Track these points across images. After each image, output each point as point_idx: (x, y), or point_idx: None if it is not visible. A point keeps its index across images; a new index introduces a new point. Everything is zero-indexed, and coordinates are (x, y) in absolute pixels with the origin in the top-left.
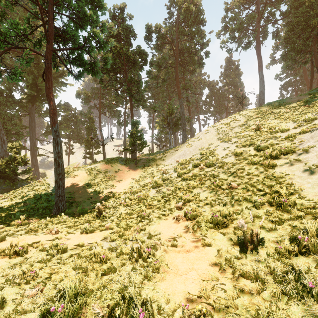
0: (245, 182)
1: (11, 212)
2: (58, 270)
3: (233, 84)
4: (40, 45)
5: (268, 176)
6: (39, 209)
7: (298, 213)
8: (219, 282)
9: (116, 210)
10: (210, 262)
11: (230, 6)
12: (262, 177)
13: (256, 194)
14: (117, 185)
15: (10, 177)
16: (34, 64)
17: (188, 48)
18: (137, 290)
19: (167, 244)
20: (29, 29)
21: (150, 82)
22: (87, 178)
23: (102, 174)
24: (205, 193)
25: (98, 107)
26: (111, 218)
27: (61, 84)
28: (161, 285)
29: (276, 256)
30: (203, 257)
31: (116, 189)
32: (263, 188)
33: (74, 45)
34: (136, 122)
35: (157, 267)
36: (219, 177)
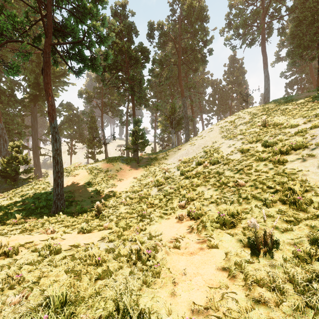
0: (253, 179)
1: (8, 211)
2: (48, 273)
3: (237, 82)
4: (40, 40)
5: (278, 172)
6: (37, 208)
7: (316, 212)
8: (229, 291)
9: (116, 209)
10: (217, 266)
11: (234, 2)
12: (271, 174)
13: (266, 192)
14: (118, 184)
15: (11, 176)
16: (36, 63)
17: (191, 46)
18: (135, 298)
19: (169, 246)
20: (28, 24)
21: (153, 81)
22: (87, 177)
23: (103, 173)
24: (210, 191)
25: (100, 107)
26: (110, 218)
27: (63, 83)
28: (161, 293)
29: (294, 260)
30: (209, 260)
31: (117, 188)
32: (273, 185)
33: (74, 40)
34: (138, 121)
35: (157, 271)
36: (224, 174)
